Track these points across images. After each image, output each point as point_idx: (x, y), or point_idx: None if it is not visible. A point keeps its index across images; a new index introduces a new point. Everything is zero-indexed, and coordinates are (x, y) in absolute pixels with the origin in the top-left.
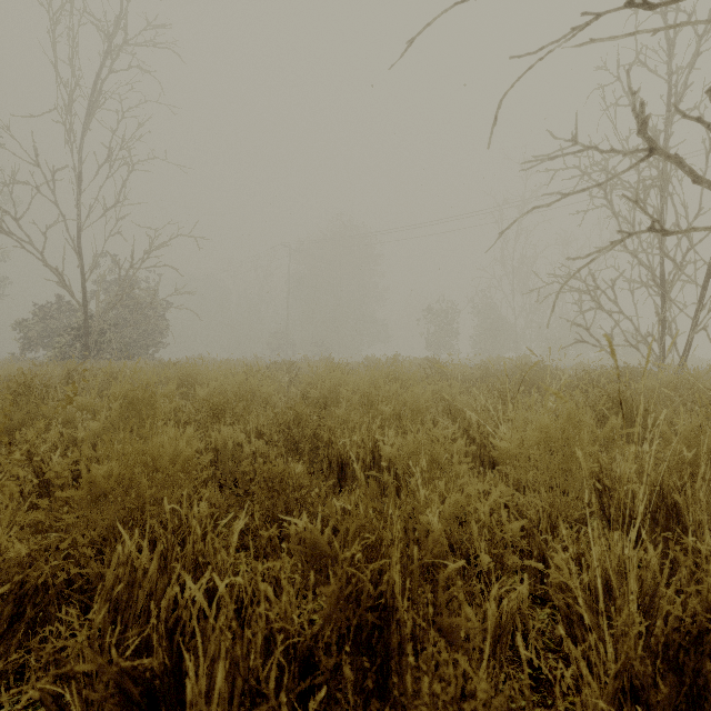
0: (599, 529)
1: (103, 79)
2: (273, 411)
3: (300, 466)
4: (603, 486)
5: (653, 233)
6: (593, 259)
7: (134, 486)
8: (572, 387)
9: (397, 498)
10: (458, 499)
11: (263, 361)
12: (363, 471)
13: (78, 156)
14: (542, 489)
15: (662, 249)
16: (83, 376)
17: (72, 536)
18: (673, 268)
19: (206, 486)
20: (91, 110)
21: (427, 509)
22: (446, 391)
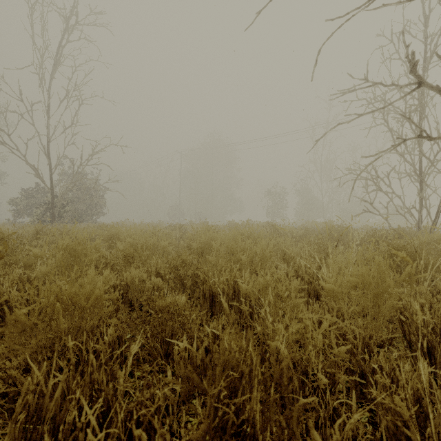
0: (402, 349)
1: (63, 46)
2: (166, 258)
3: (183, 297)
4: (404, 317)
5: (414, 142)
6: (380, 157)
7: (55, 319)
8: (364, 241)
9: (251, 321)
10: (298, 328)
11: (164, 224)
12: (227, 301)
13: (47, 95)
14: (359, 319)
15: (421, 151)
16: (46, 233)
17: (1, 361)
18: (428, 164)
19: (116, 312)
20: (56, 66)
21: (276, 337)
22: (282, 244)
